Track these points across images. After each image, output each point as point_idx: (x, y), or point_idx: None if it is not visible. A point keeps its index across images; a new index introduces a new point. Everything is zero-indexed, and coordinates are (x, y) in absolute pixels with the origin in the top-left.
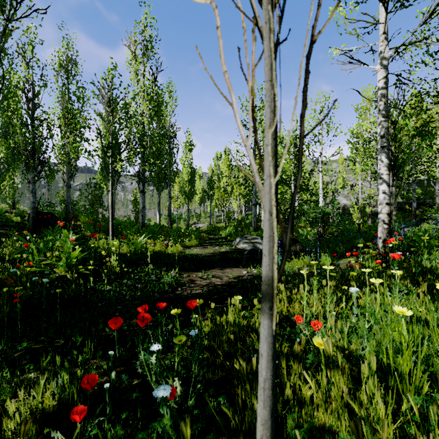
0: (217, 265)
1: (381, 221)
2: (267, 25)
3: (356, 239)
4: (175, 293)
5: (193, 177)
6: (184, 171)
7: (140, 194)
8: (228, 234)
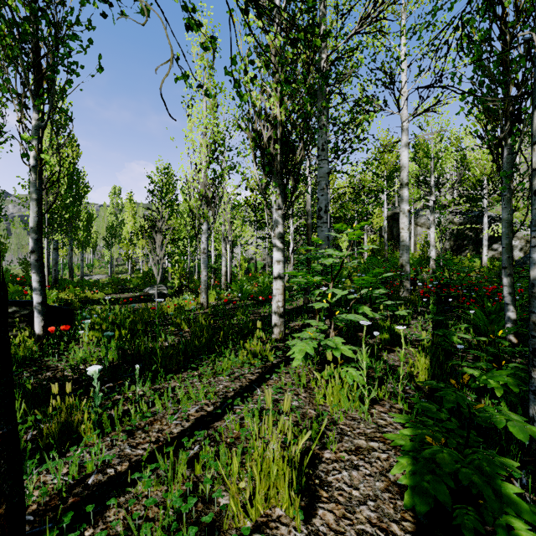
0: (135, 302)
1: (223, 274)
2: (157, 263)
3: None
4: None
5: (89, 223)
6: None
7: (54, 251)
8: (136, 285)
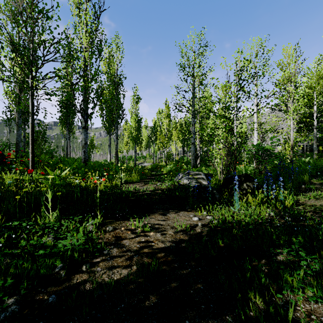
0: (158, 207)
1: None
2: None
3: (300, 174)
4: (69, 282)
5: (139, 124)
6: (131, 119)
7: (82, 130)
8: (168, 171)
